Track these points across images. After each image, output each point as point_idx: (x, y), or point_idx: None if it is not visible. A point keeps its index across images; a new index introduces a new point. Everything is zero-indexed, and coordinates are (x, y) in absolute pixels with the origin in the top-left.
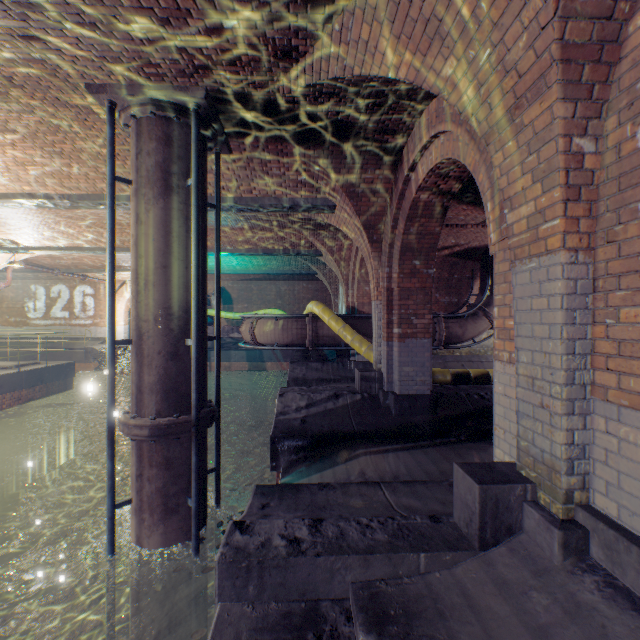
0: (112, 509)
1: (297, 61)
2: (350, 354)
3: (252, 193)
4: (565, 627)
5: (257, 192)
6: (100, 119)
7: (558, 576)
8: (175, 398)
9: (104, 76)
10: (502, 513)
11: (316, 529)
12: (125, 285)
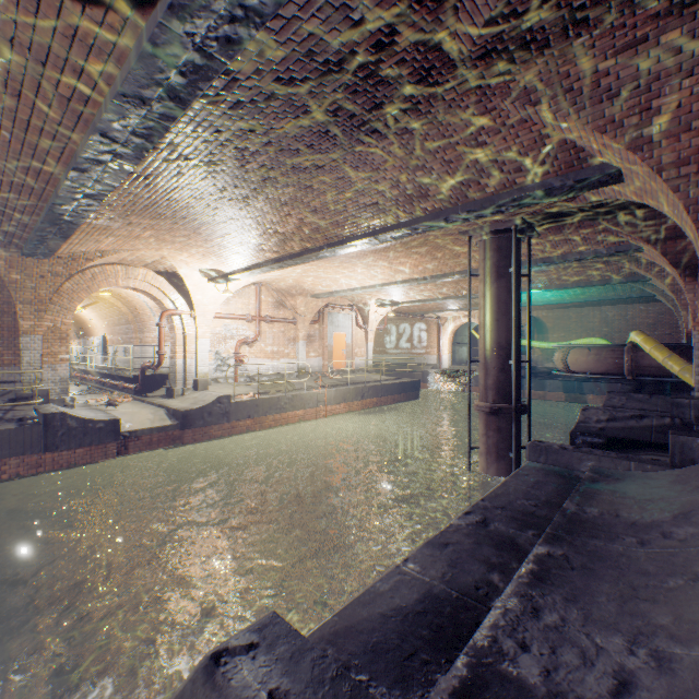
0: (469, 448)
1: (578, 196)
2: (689, 388)
3: (557, 253)
4: (683, 480)
5: (561, 252)
6: (460, 241)
7: (698, 471)
8: (502, 394)
9: (467, 228)
10: (686, 451)
11: (576, 448)
12: (448, 321)
